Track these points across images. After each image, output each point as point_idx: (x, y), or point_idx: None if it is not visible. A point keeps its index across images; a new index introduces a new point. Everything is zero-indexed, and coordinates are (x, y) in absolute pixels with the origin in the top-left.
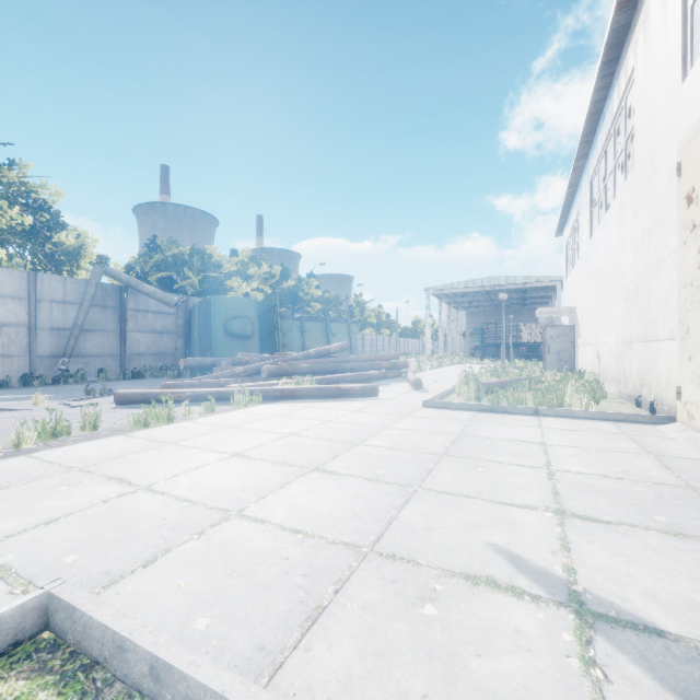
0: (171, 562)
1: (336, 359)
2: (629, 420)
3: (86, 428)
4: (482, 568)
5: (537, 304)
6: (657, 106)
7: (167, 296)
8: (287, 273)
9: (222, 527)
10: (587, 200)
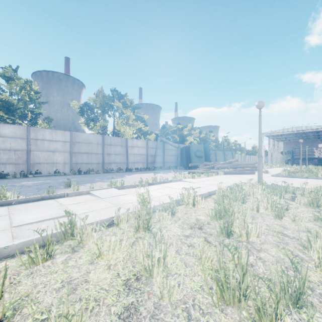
0: None
1: (234, 164)
2: None
3: (198, 176)
4: None
5: None
6: None
7: (175, 145)
8: (200, 131)
9: None
10: None
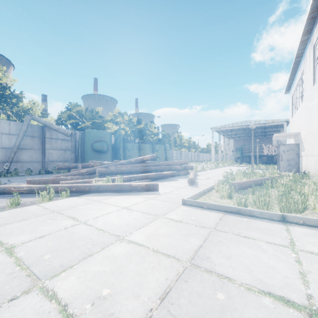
0: None
1: (147, 164)
2: None
3: None
4: None
5: (272, 135)
6: None
7: (66, 131)
8: (140, 121)
9: None
10: (311, 60)
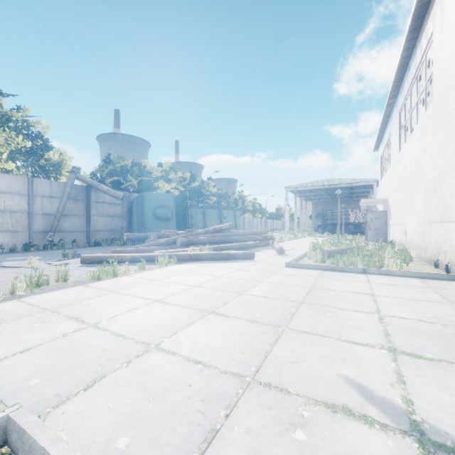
0: (105, 386)
1: (226, 234)
2: (432, 277)
3: (59, 280)
4: (338, 397)
5: (360, 197)
6: (451, 57)
7: (117, 193)
8: (194, 178)
9: (144, 358)
10: (397, 126)
